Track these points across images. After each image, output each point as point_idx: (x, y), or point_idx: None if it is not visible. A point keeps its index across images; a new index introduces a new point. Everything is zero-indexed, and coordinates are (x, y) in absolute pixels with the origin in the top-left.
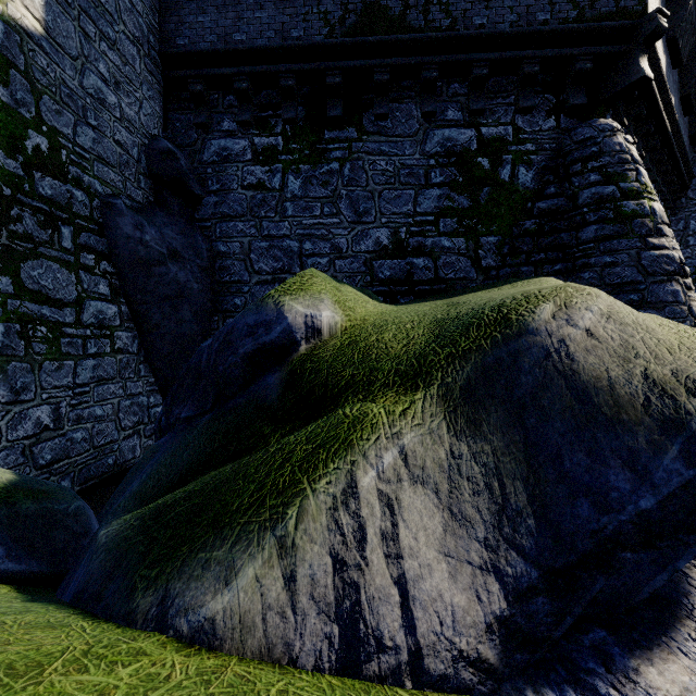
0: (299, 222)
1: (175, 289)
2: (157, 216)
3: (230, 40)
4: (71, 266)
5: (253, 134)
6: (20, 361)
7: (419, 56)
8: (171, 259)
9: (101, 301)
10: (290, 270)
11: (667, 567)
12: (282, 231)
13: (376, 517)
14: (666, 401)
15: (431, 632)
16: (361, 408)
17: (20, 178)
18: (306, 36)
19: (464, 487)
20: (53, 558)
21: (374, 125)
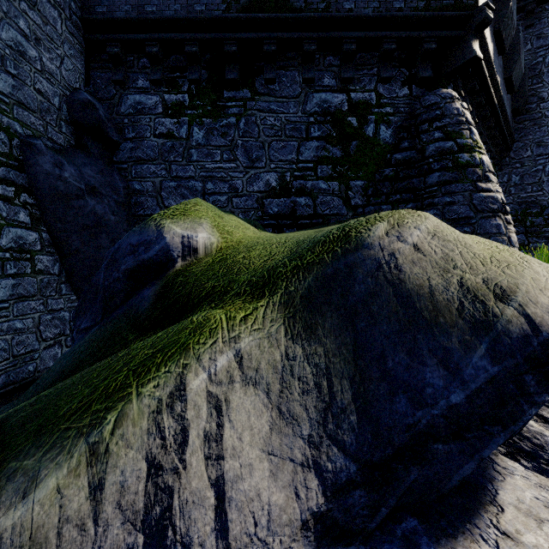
0: (202, 166)
1: (93, 220)
2: (77, 157)
3: (142, 11)
4: None
5: (164, 91)
6: None
7: (300, 31)
8: (89, 194)
9: (21, 228)
10: None
11: (474, 456)
12: (188, 173)
13: (202, 418)
14: (477, 306)
15: (244, 534)
16: (206, 314)
17: None
18: (207, 10)
19: (295, 387)
20: None
21: (265, 88)
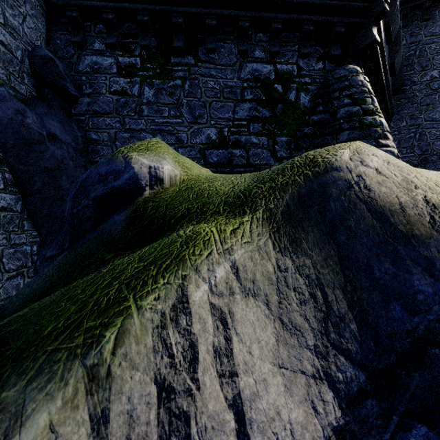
0: (152, 120)
1: (54, 164)
2: (38, 107)
3: None
4: None
5: (118, 54)
6: None
7: (236, 10)
8: (50, 140)
9: None
10: None
11: None
12: (139, 126)
13: (209, 332)
14: None
15: None
16: (194, 228)
17: None
18: None
19: (292, 298)
20: None
21: (206, 56)
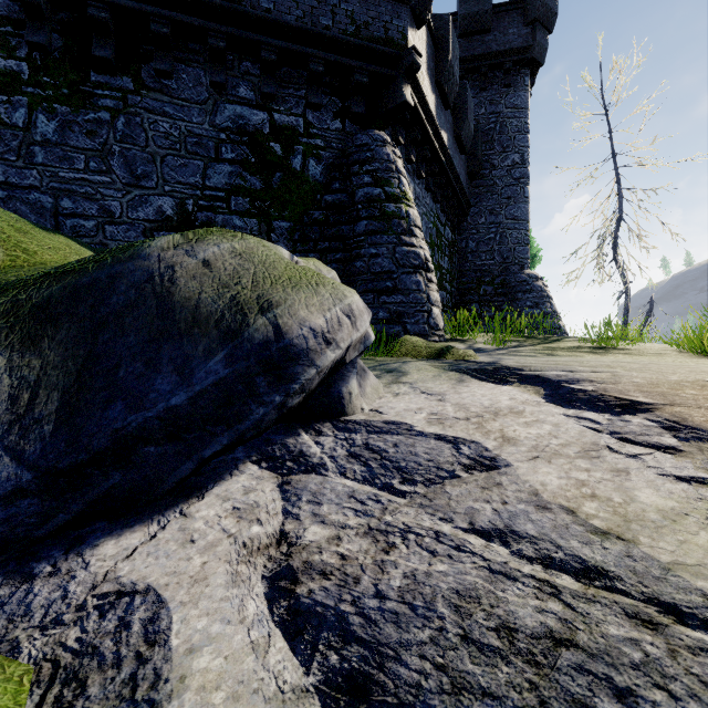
0: (54, 173)
1: None
2: None
3: None
4: None
5: None
6: None
7: (204, 19)
8: None
9: None
10: None
11: (192, 456)
12: (28, 180)
13: None
14: (237, 317)
15: None
16: None
17: None
18: None
19: None
20: None
21: (156, 81)
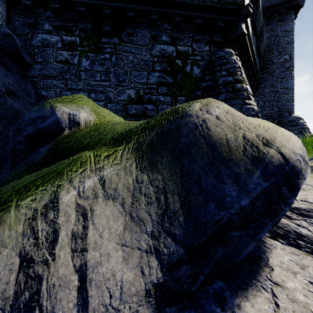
0: (88, 83)
1: (11, 113)
2: None
3: None
4: None
5: (62, 34)
6: None
7: (149, 6)
8: (8, 95)
9: None
10: None
11: (255, 238)
12: (78, 86)
13: (71, 222)
14: (253, 149)
15: (101, 305)
16: (80, 154)
17: None
18: None
19: (142, 200)
20: None
21: (127, 38)
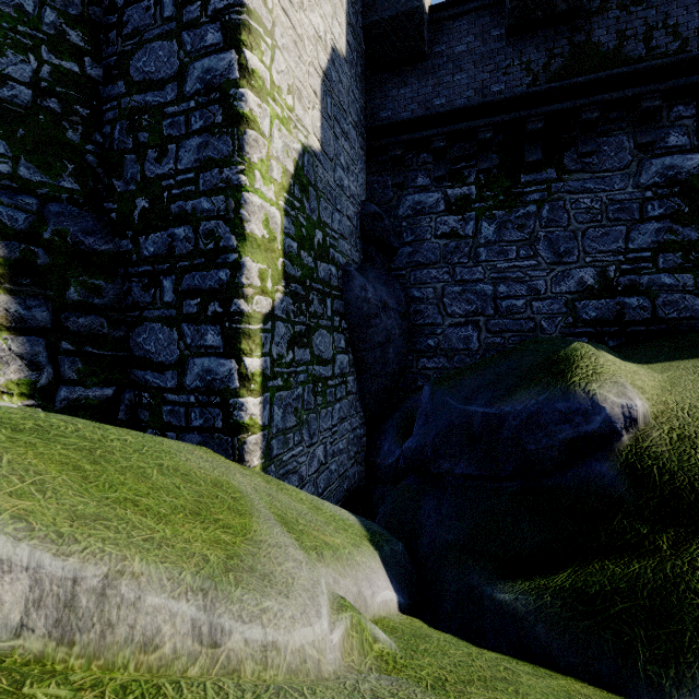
0: (493, 266)
1: (385, 336)
2: (368, 273)
3: (429, 106)
4: (330, 330)
5: (446, 186)
6: (312, 412)
7: (636, 86)
8: (382, 310)
9: (341, 354)
10: (484, 312)
11: None
12: (475, 275)
13: None
14: None
15: None
16: None
17: (312, 270)
18: (506, 89)
19: None
20: (408, 592)
21: (577, 163)
